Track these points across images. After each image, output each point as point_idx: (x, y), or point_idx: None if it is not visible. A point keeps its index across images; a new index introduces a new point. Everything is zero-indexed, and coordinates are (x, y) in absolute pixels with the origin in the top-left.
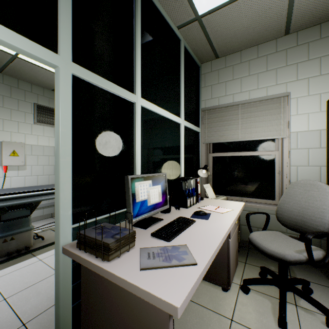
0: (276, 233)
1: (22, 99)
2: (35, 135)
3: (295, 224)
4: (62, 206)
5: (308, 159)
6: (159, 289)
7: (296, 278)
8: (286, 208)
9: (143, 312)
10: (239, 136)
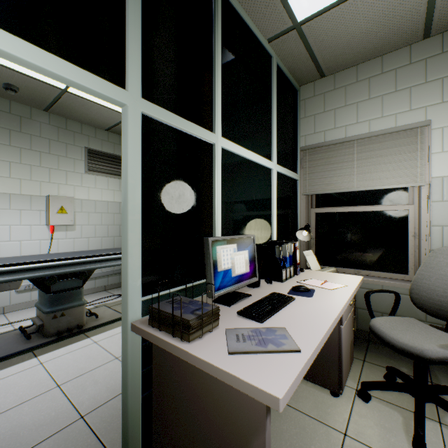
0: (410, 320)
1: (71, 143)
2: (85, 188)
3: (439, 309)
4: (131, 274)
5: None
6: (254, 376)
7: (440, 385)
8: (425, 286)
9: (232, 406)
10: (354, 185)
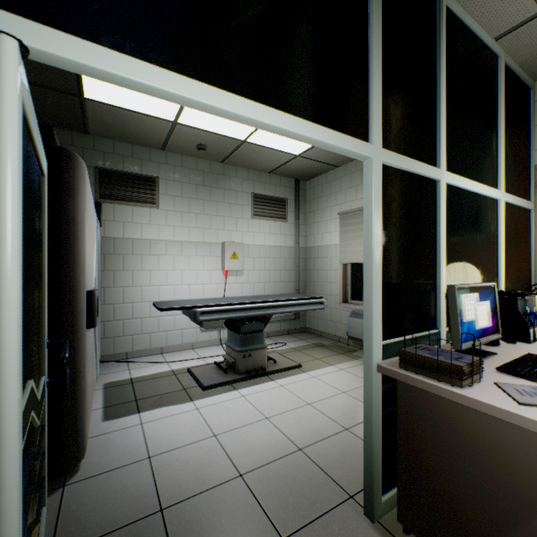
0: None
1: (240, 190)
2: (251, 233)
3: None
4: (375, 318)
5: None
6: None
7: None
8: None
9: (524, 459)
10: None
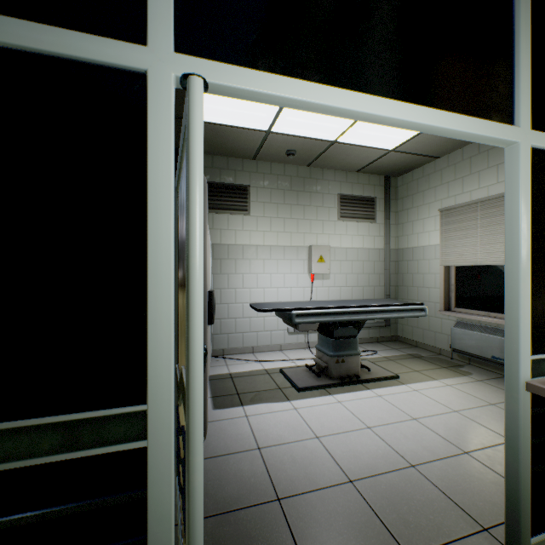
0: None
1: (326, 192)
2: (337, 235)
3: None
4: (522, 328)
5: None
6: None
7: None
8: None
9: None
10: None
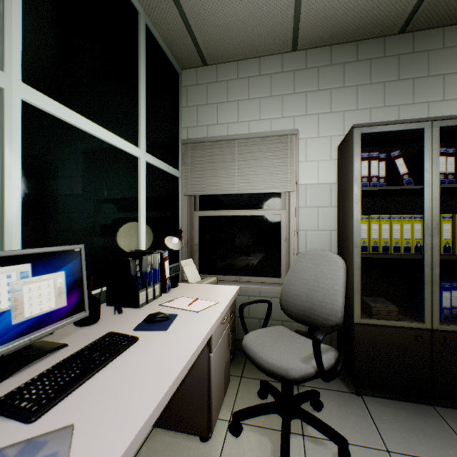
0: (280, 330)
1: None
2: None
3: (303, 314)
4: None
5: (318, 221)
6: None
7: (304, 392)
8: (292, 292)
9: None
10: (235, 187)
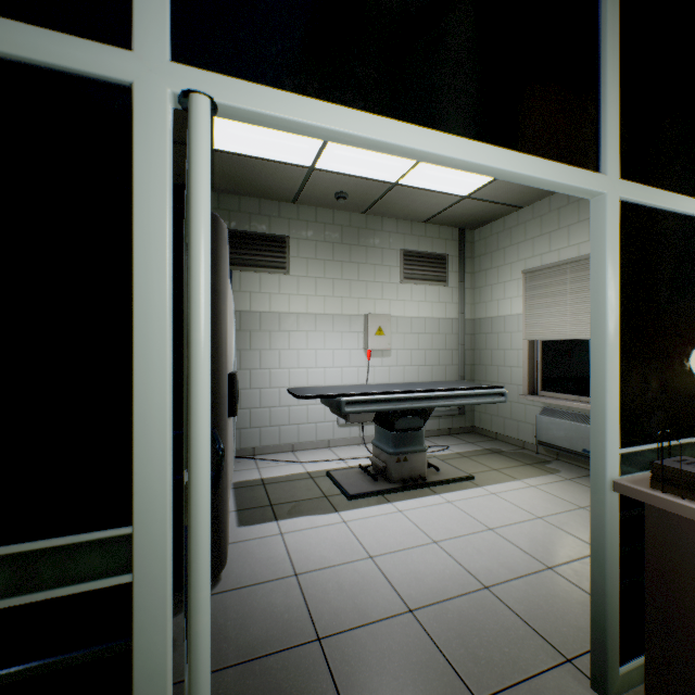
0: None
1: (386, 246)
2: (400, 301)
3: None
4: (609, 417)
5: None
6: None
7: None
8: None
9: None
10: None
